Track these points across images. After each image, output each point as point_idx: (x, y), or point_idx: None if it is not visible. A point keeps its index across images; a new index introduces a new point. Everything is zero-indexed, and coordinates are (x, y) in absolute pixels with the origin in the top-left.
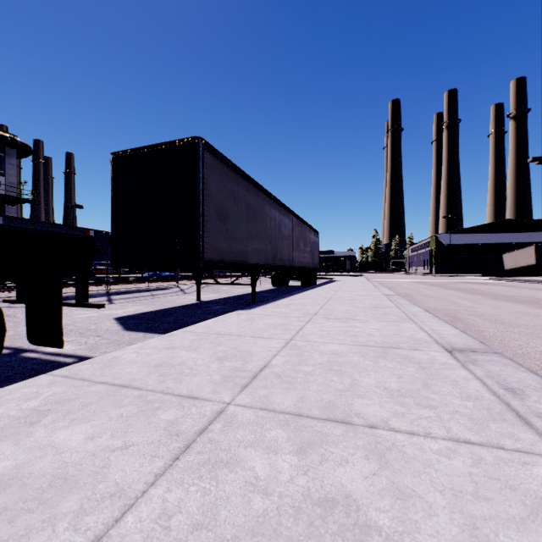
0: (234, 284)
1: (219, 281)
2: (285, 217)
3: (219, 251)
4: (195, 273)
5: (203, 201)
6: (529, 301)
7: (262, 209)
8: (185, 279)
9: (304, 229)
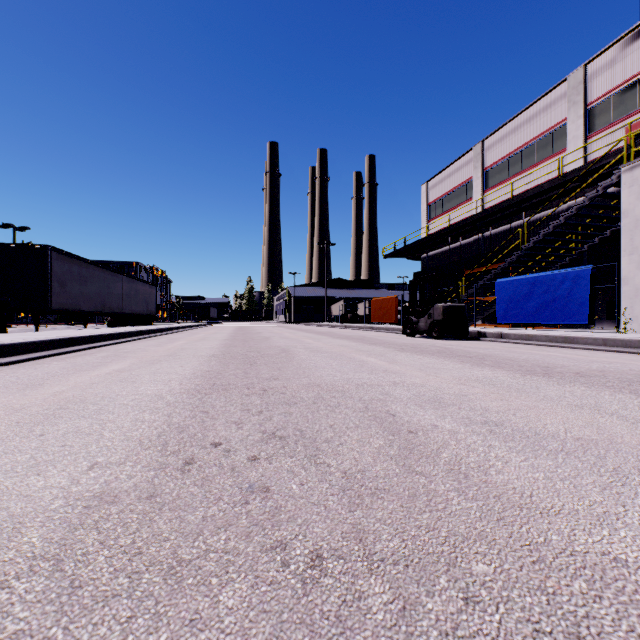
0: (69, 324)
1: (49, 326)
2: (115, 277)
3: (61, 304)
4: (34, 316)
5: (51, 278)
6: (244, 330)
7: (93, 275)
8: (10, 323)
9: (137, 284)
